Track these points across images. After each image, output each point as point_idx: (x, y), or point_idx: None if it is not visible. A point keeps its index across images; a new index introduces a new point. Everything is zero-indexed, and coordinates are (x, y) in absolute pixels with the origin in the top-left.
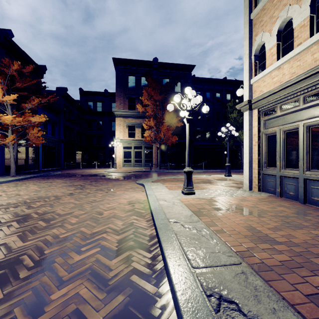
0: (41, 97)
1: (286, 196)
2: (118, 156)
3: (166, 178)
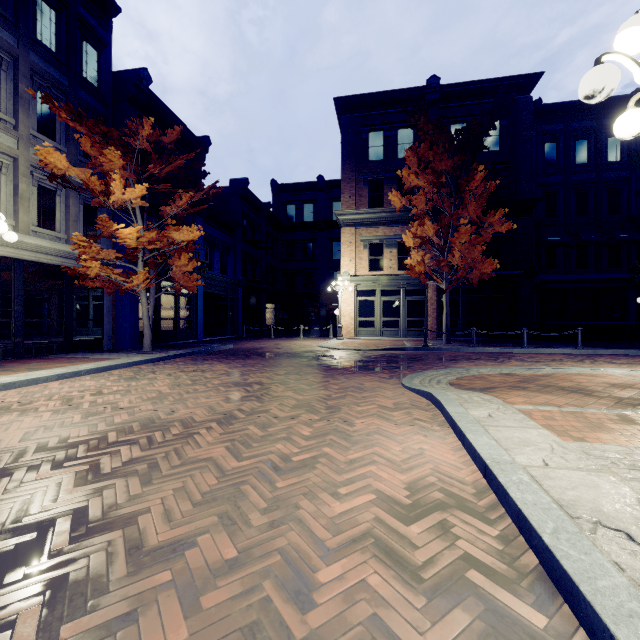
0: (195, 192)
1: None
2: (347, 313)
3: (484, 372)
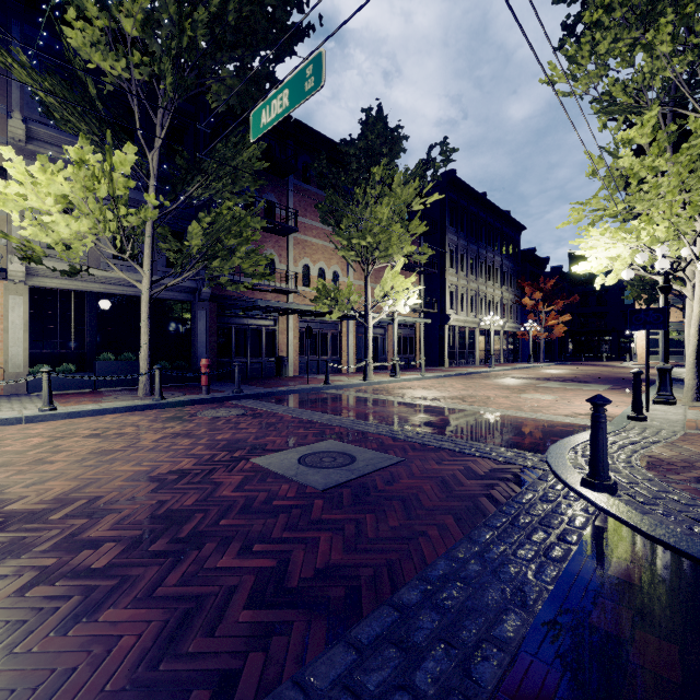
0: (561, 298)
1: None
2: (640, 346)
3: None
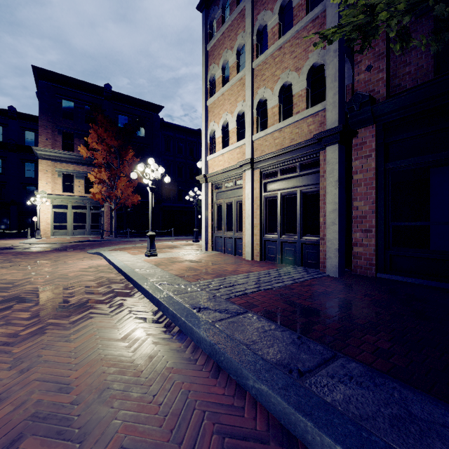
0: None
1: (227, 252)
2: (44, 220)
3: (126, 246)
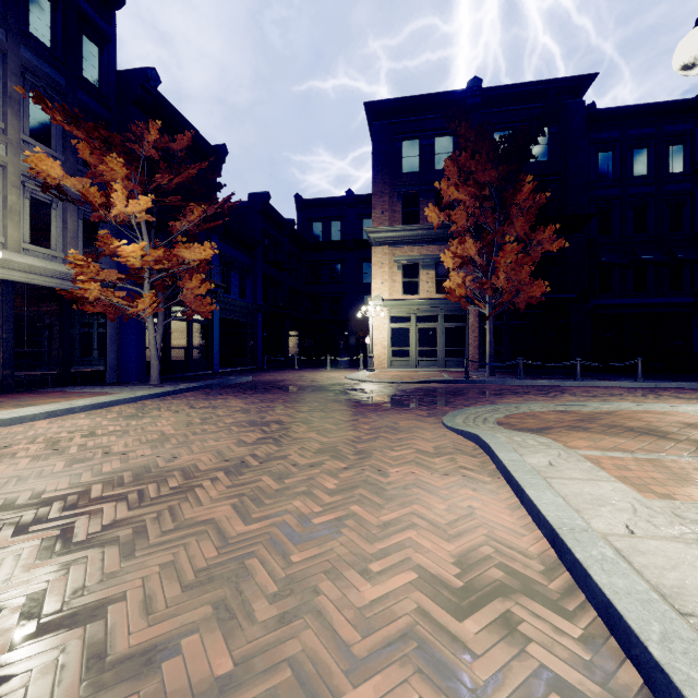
0: (209, 205)
1: None
2: (379, 341)
3: (536, 408)
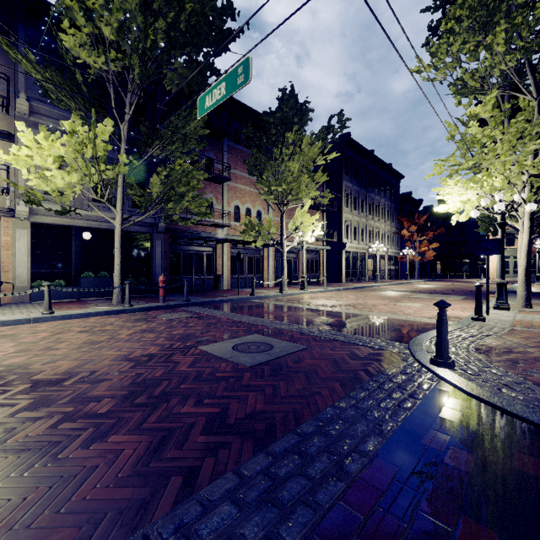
0: (431, 230)
1: None
2: (491, 267)
3: None
